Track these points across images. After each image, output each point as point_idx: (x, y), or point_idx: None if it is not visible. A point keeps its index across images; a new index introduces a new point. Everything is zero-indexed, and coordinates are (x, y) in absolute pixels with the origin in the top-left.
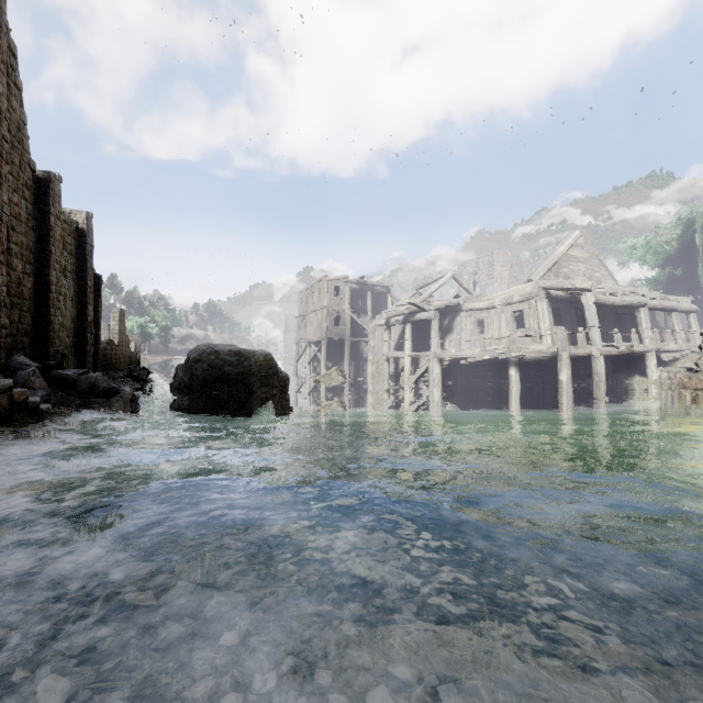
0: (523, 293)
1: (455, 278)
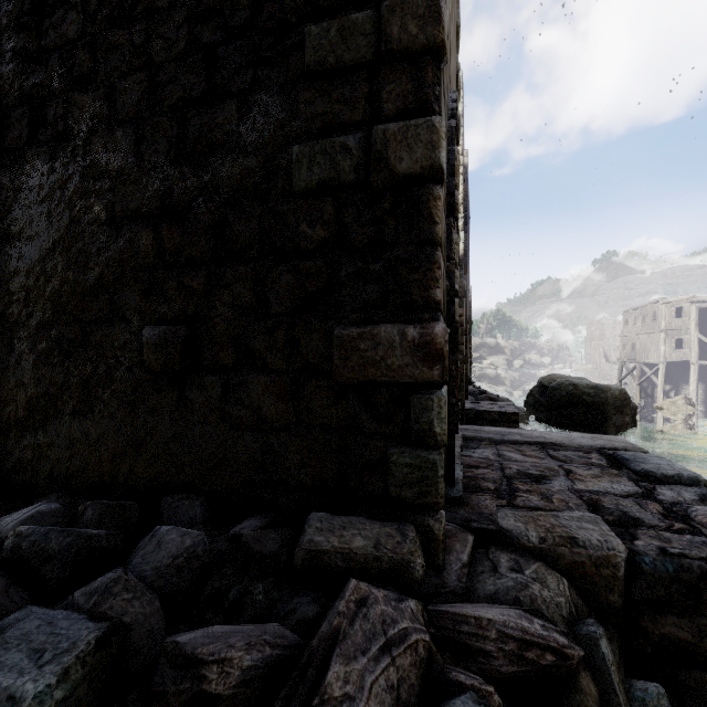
0: None
1: None
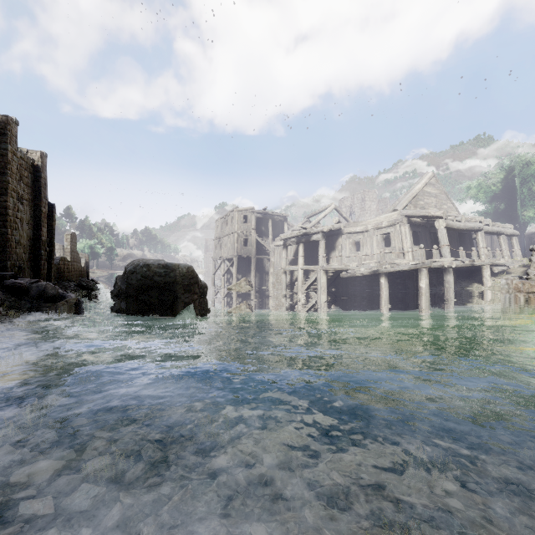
0: (390, 220)
1: (336, 209)
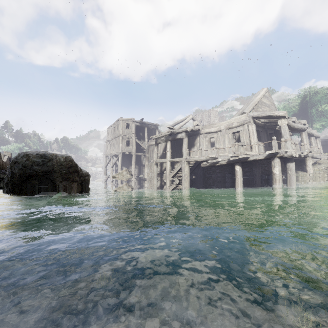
0: (239, 121)
1: (193, 119)
